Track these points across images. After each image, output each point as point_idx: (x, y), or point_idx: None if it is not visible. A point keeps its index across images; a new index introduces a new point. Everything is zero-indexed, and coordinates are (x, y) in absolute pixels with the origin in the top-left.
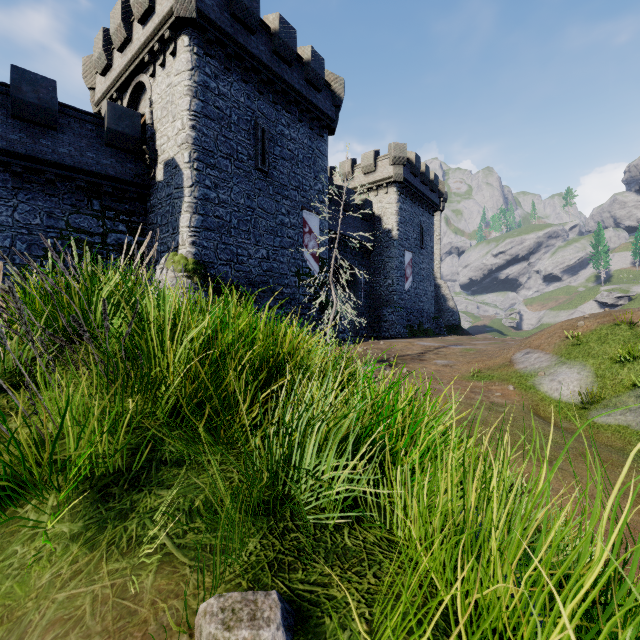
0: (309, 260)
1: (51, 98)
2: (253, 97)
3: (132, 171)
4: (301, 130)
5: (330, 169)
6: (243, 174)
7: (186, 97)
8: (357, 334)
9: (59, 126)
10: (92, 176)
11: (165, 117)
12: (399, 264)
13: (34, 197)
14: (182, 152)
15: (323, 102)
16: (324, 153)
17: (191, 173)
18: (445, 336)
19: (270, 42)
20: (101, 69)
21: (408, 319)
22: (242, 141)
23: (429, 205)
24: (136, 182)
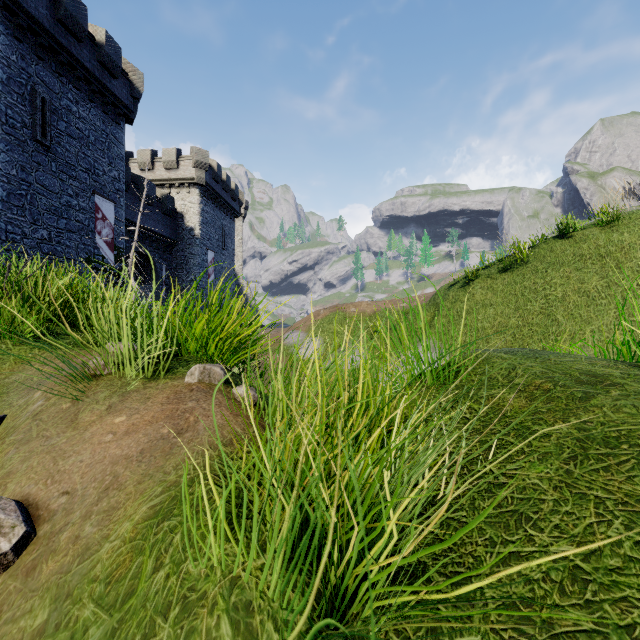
0: (103, 247)
1: None
2: (29, 59)
3: None
4: (93, 111)
5: (126, 153)
6: (15, 142)
7: None
8: None
9: None
10: None
11: None
12: (202, 261)
13: None
14: None
15: (120, 89)
16: (121, 141)
17: None
18: None
19: (53, 8)
20: None
21: None
22: (14, 105)
23: (231, 211)
24: None
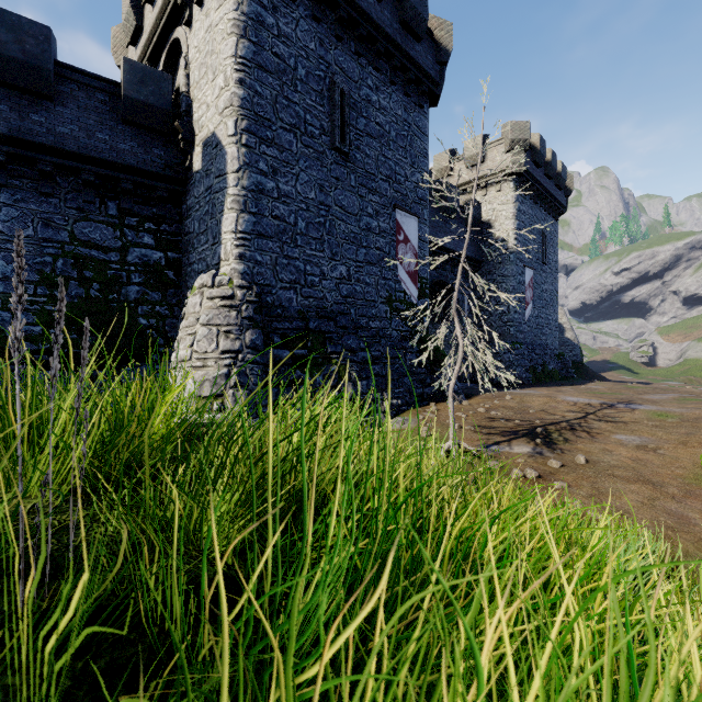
0: (404, 280)
1: (42, 52)
2: (328, 44)
3: (160, 159)
4: (393, 96)
5: None
6: (314, 155)
7: (230, 37)
8: (460, 379)
9: (57, 95)
10: (105, 167)
11: (203, 77)
12: (517, 285)
13: (24, 198)
14: (225, 120)
15: (424, 57)
16: (424, 131)
17: (237, 151)
18: (585, 383)
19: None
20: (130, 35)
21: (530, 359)
22: (312, 107)
23: (553, 206)
24: (166, 175)
